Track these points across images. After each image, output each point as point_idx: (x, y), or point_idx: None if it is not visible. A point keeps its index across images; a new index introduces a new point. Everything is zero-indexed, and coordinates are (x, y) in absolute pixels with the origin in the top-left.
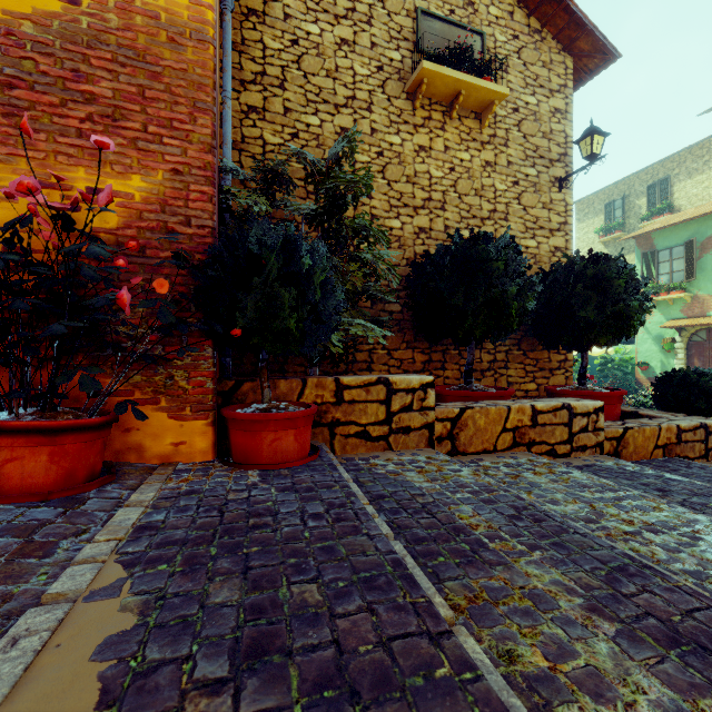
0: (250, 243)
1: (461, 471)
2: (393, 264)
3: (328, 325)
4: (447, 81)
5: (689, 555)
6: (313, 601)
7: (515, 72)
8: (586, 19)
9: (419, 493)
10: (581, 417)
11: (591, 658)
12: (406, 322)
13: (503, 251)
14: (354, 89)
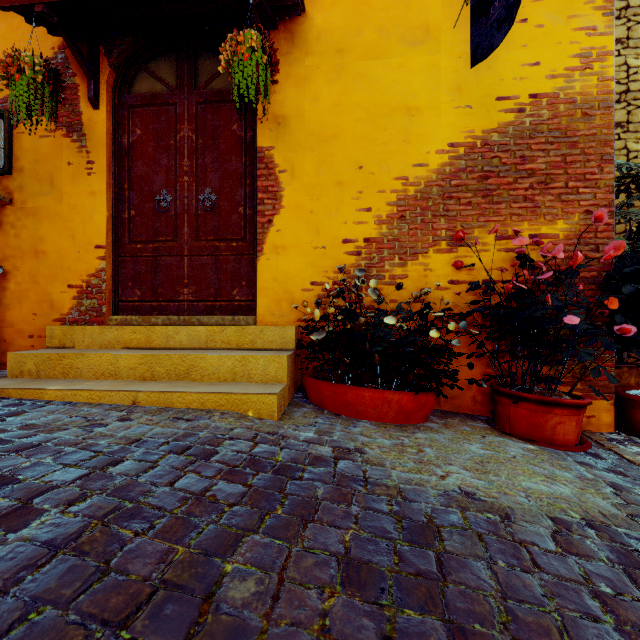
0: None
1: None
2: None
3: None
4: None
5: None
6: None
7: None
8: None
9: None
10: None
11: None
12: None
13: None
14: (627, 83)
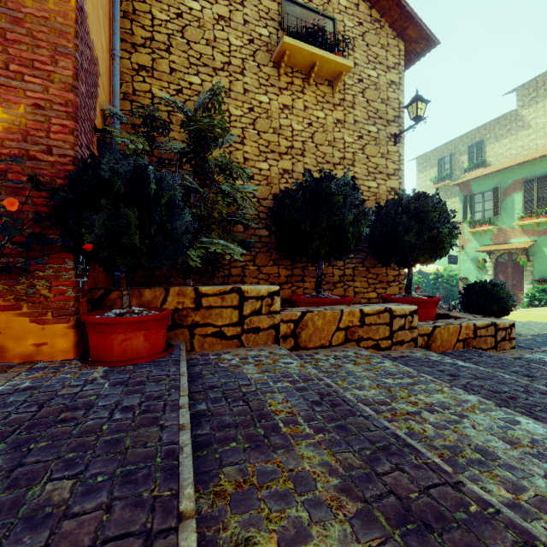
0: (103, 169)
1: (291, 363)
2: (262, 198)
3: (183, 243)
4: (304, 54)
5: (452, 431)
6: (57, 499)
7: (360, 51)
8: (413, 13)
9: (247, 383)
10: (399, 318)
11: (321, 542)
12: (273, 244)
13: (342, 188)
14: (229, 56)
